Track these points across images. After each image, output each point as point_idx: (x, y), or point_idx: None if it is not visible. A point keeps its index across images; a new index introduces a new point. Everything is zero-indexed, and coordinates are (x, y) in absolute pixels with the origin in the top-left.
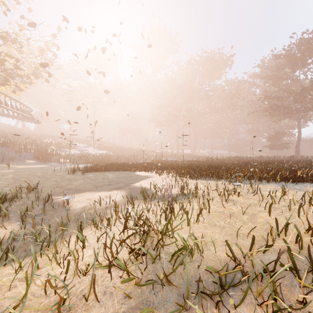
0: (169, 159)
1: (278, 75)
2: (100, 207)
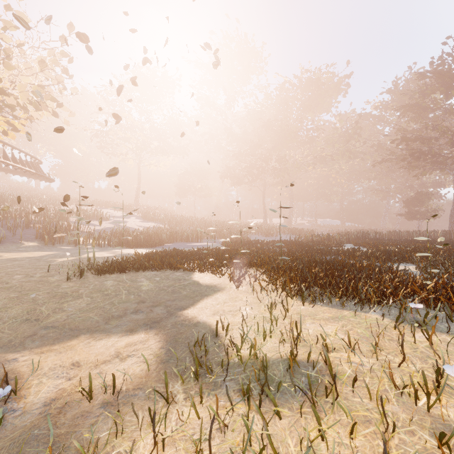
0: (252, 236)
1: (422, 104)
2: (91, 400)
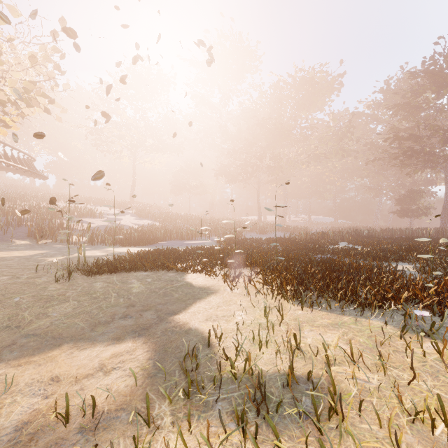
0: (246, 233)
1: (414, 103)
2: (68, 423)
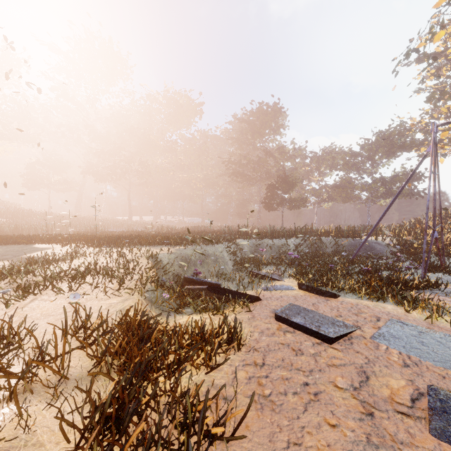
0: (112, 230)
1: (242, 139)
2: None
